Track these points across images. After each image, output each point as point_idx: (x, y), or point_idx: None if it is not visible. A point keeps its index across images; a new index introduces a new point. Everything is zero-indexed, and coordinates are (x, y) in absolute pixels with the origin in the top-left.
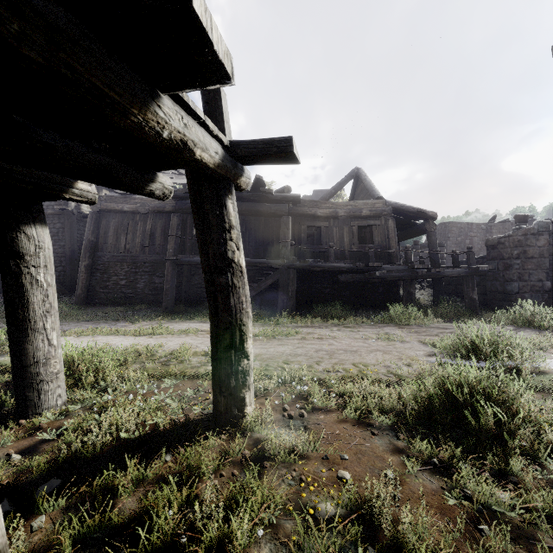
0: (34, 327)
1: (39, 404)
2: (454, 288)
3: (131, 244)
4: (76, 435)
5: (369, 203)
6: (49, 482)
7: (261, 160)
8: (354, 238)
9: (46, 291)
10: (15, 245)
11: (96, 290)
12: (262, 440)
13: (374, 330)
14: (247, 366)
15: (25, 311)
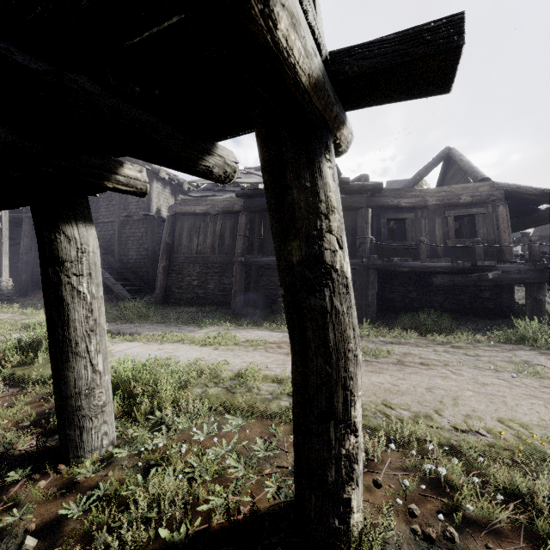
0: (76, 350)
1: (81, 445)
2: None
3: (203, 245)
4: (110, 509)
5: (470, 187)
6: None
7: (382, 87)
8: (449, 231)
9: (89, 305)
10: (53, 249)
11: (172, 290)
12: None
13: (502, 355)
14: (354, 447)
15: (65, 330)
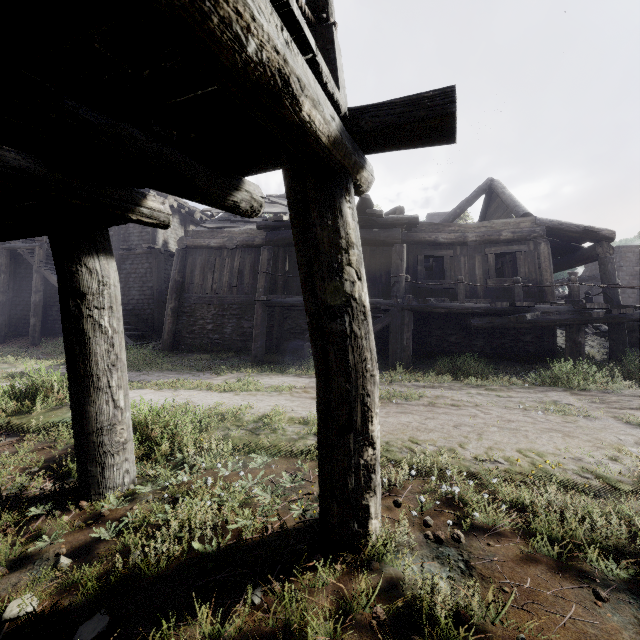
0: (97, 385)
1: (102, 482)
2: (639, 336)
3: (218, 283)
4: (140, 534)
5: (511, 222)
6: (94, 619)
7: (395, 138)
8: (490, 270)
9: (111, 339)
10: (75, 282)
11: (182, 335)
12: (400, 584)
13: (533, 396)
14: (372, 459)
15: (86, 364)
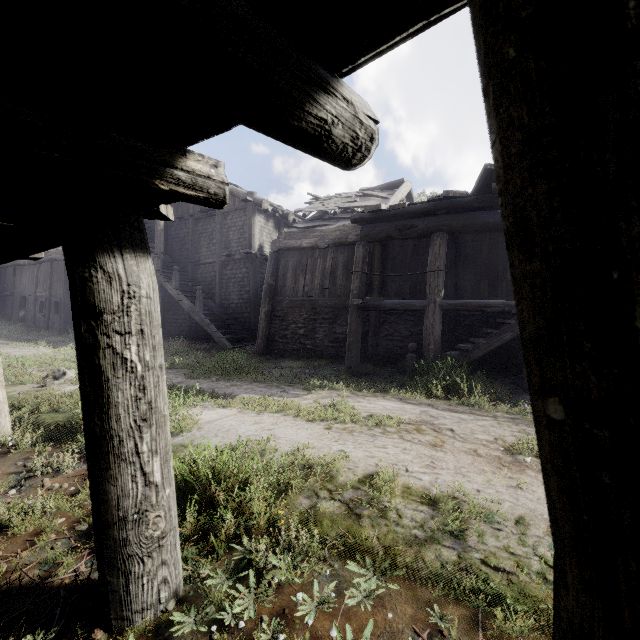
0: (119, 452)
1: (126, 601)
2: None
3: (310, 285)
4: None
5: None
6: None
7: None
8: None
9: (140, 380)
10: (87, 294)
11: (275, 340)
12: None
13: None
14: None
15: (104, 419)
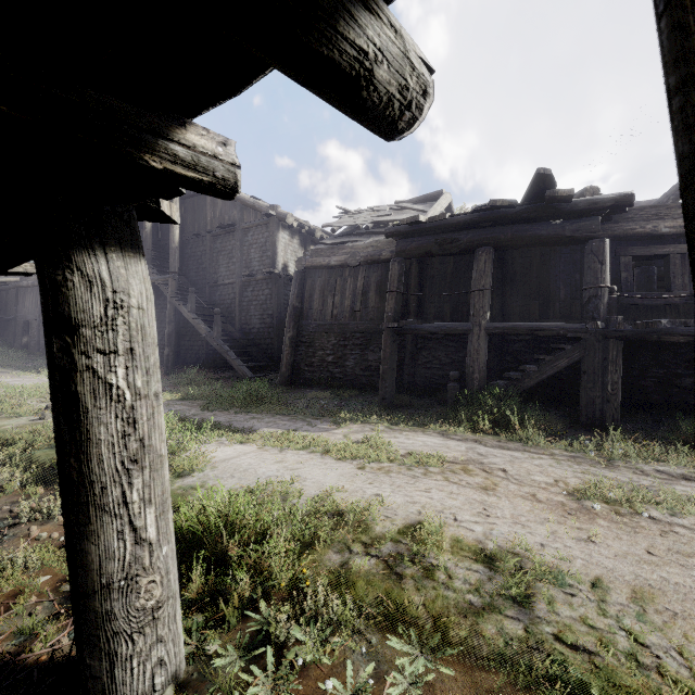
0: (101, 502)
1: (111, 690)
2: None
3: (339, 308)
4: None
5: None
6: None
7: None
8: None
9: (129, 411)
10: (60, 302)
11: (300, 368)
12: None
13: None
14: None
15: (82, 461)
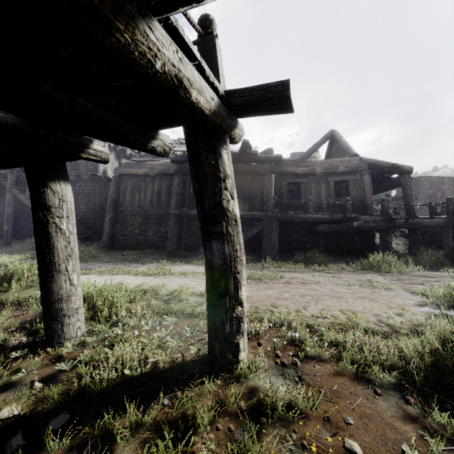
0: (58, 269)
1: (62, 335)
2: (429, 237)
3: (143, 200)
4: (89, 367)
5: (345, 160)
6: (59, 417)
7: (255, 109)
8: (331, 192)
9: (68, 238)
10: (43, 199)
11: (117, 237)
12: (257, 390)
13: (355, 276)
14: (241, 313)
15: (51, 255)
